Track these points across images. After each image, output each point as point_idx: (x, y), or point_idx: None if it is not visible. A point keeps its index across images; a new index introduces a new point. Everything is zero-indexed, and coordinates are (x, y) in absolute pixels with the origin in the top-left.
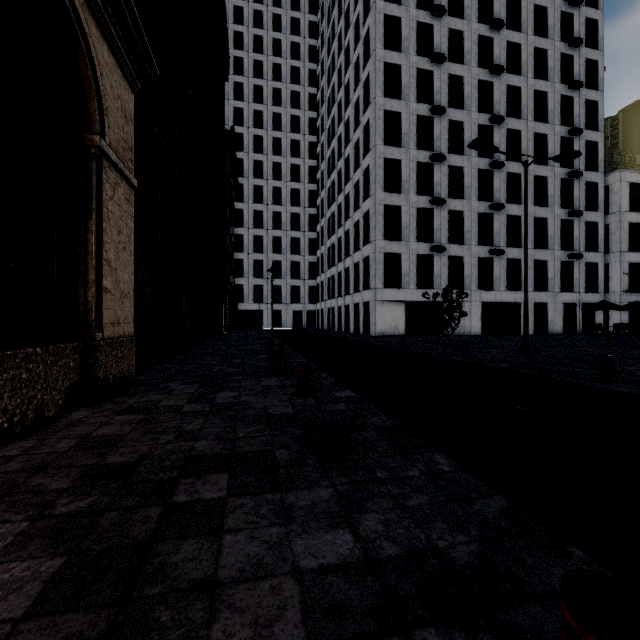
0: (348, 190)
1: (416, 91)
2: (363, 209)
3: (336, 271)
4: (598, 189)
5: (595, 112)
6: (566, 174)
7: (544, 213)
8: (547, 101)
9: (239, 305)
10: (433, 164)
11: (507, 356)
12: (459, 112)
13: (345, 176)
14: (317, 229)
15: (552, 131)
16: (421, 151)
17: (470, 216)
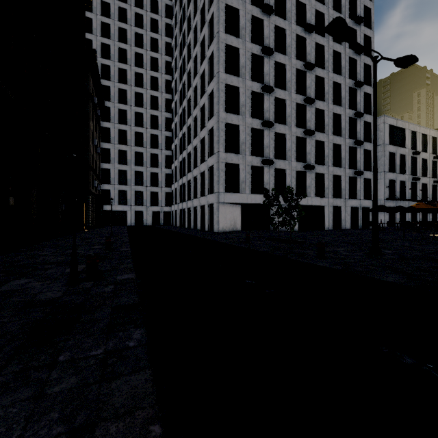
0: (196, 113)
1: (251, 34)
2: (208, 127)
3: (186, 180)
4: (371, 127)
5: (369, 73)
6: (352, 114)
7: (339, 141)
8: (341, 59)
9: (106, 206)
10: (264, 94)
11: (363, 257)
12: (282, 56)
13: (193, 102)
14: (172, 147)
15: (344, 82)
16: (255, 82)
17: (290, 138)
